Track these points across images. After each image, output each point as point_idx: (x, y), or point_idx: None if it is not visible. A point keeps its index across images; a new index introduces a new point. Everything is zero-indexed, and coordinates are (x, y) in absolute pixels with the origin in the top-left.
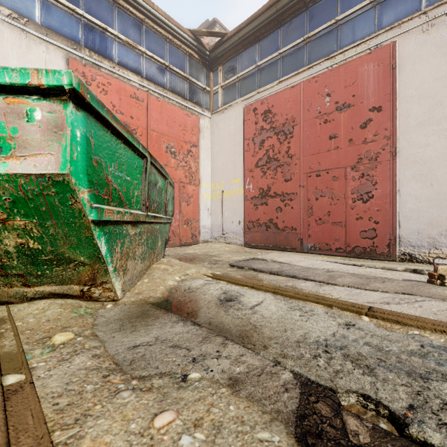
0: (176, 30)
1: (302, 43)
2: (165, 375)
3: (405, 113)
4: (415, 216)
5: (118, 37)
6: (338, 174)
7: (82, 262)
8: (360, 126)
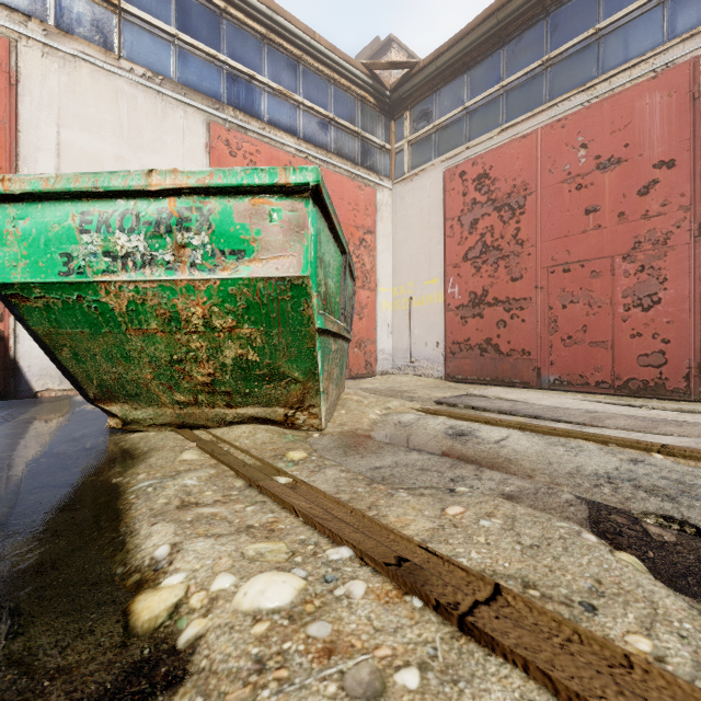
0: (344, 66)
1: (540, 69)
2: (429, 488)
3: None
4: None
5: (268, 86)
6: (600, 267)
7: (295, 379)
8: (638, 192)
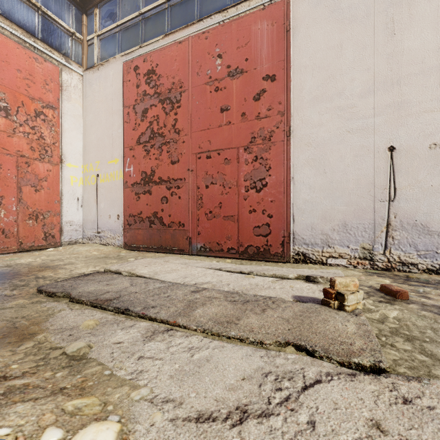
0: None
1: None
2: None
3: (299, 85)
4: (309, 209)
5: None
6: (230, 156)
7: None
8: (254, 98)
